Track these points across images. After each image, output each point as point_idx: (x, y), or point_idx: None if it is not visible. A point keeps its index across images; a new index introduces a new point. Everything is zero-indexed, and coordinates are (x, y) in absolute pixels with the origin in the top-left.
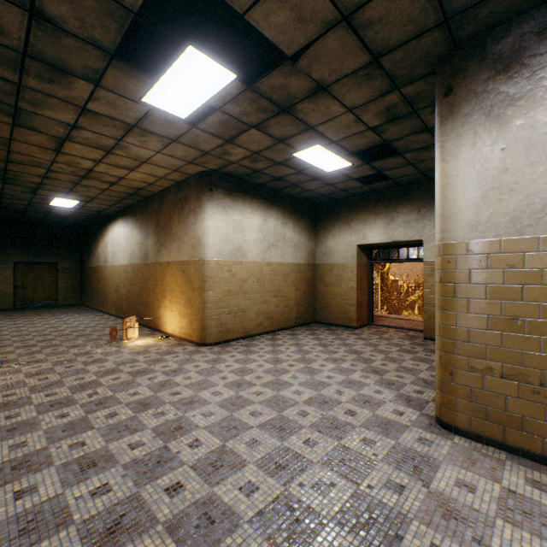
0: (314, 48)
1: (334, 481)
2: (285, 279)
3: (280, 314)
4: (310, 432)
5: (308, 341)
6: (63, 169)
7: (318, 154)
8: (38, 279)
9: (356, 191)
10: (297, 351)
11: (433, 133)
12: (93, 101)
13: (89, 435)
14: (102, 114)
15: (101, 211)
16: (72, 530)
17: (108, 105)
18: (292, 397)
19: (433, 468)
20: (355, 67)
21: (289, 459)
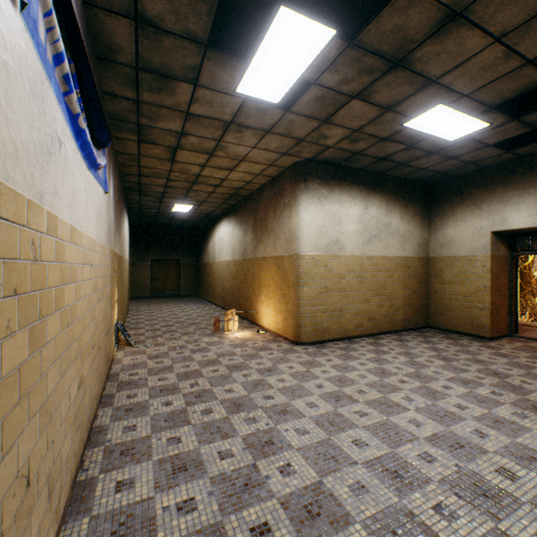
0: None
1: None
2: (389, 276)
3: (384, 316)
4: (442, 493)
5: (422, 351)
6: (178, 177)
7: (438, 117)
8: (167, 273)
9: (491, 162)
10: (407, 363)
11: None
12: (194, 103)
13: (185, 431)
14: (202, 115)
15: (209, 213)
16: None
17: (206, 105)
18: (408, 427)
19: None
20: None
21: (413, 532)
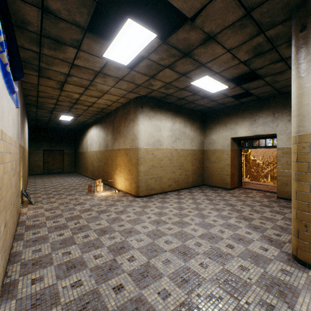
0: (206, 10)
1: (221, 295)
2: (185, 159)
3: (182, 180)
4: (203, 258)
5: (200, 196)
6: (64, 99)
7: (206, 81)
8: (55, 158)
9: (230, 104)
10: (193, 203)
11: (287, 62)
12: (77, 59)
13: (73, 248)
14: (82, 66)
15: (84, 122)
16: (59, 308)
17: (85, 61)
18: (191, 232)
19: (295, 294)
20: (233, 20)
21: (190, 275)
